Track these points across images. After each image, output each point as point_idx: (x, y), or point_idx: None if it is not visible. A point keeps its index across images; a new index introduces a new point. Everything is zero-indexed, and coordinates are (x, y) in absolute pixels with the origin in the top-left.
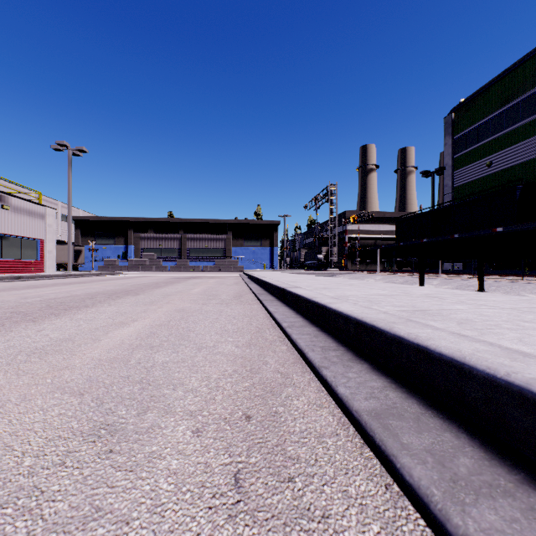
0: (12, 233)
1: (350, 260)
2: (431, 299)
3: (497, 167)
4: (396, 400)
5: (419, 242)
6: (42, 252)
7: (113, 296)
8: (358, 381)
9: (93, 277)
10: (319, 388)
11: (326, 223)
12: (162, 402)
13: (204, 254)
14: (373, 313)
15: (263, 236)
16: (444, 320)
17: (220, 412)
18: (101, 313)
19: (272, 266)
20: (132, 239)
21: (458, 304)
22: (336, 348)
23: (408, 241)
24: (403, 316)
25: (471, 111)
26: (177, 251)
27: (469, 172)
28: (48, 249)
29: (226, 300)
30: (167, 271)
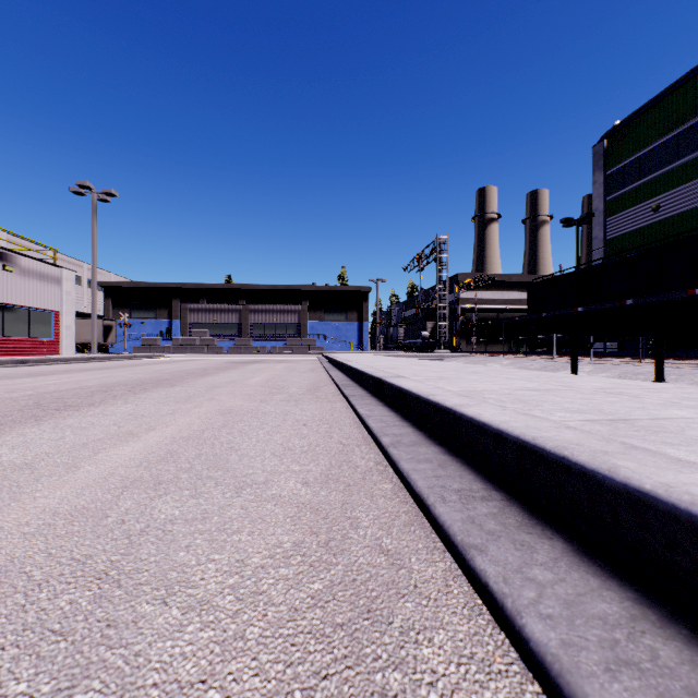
0: (18, 302)
1: (464, 339)
2: (618, 397)
3: (666, 212)
4: (690, 679)
5: (571, 312)
6: (57, 328)
7: (137, 389)
8: (562, 596)
9: (123, 361)
10: (470, 600)
11: (432, 289)
12: (125, 647)
13: (272, 330)
14: (548, 428)
15: (349, 307)
16: (687, 443)
17: (250, 690)
18: (106, 416)
19: (361, 347)
20: (179, 311)
21: (673, 407)
22: (485, 495)
23: (554, 311)
24: (610, 437)
25: (631, 137)
26: (237, 327)
27: (627, 220)
28: (65, 325)
29: (296, 394)
30: (223, 353)
